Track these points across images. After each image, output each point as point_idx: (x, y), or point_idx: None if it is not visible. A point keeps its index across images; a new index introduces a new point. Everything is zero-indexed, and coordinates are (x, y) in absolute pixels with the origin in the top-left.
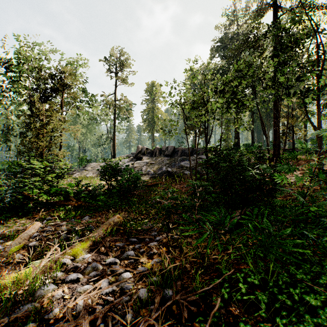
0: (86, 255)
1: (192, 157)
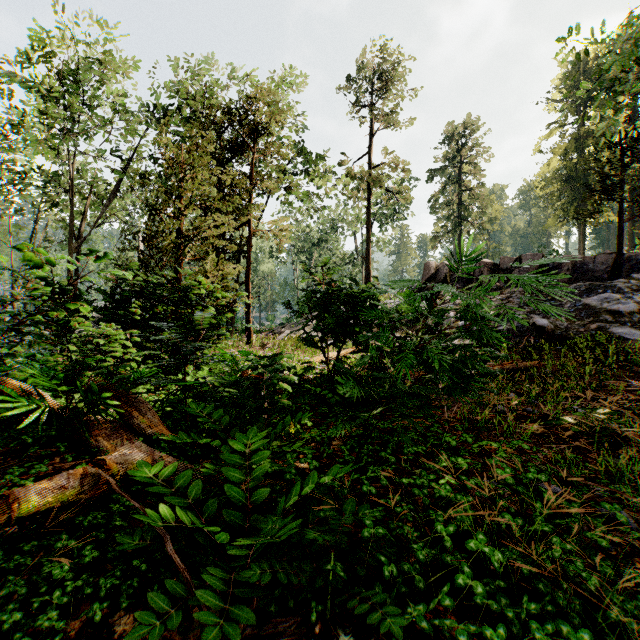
0: None
1: (627, 281)
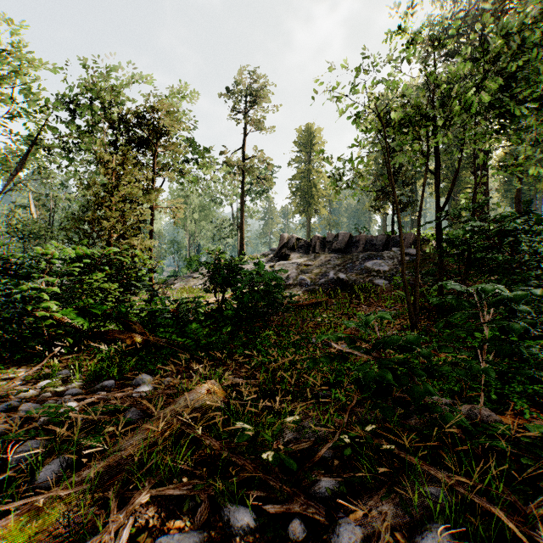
0: None
1: (389, 253)
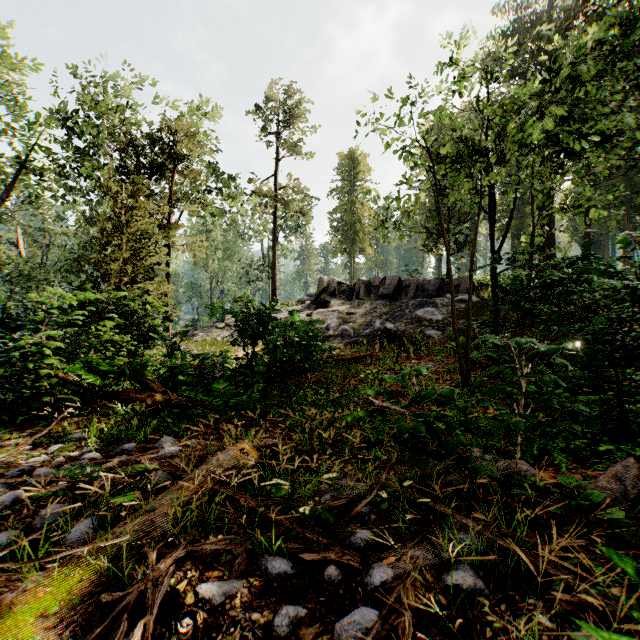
0: None
1: (443, 299)
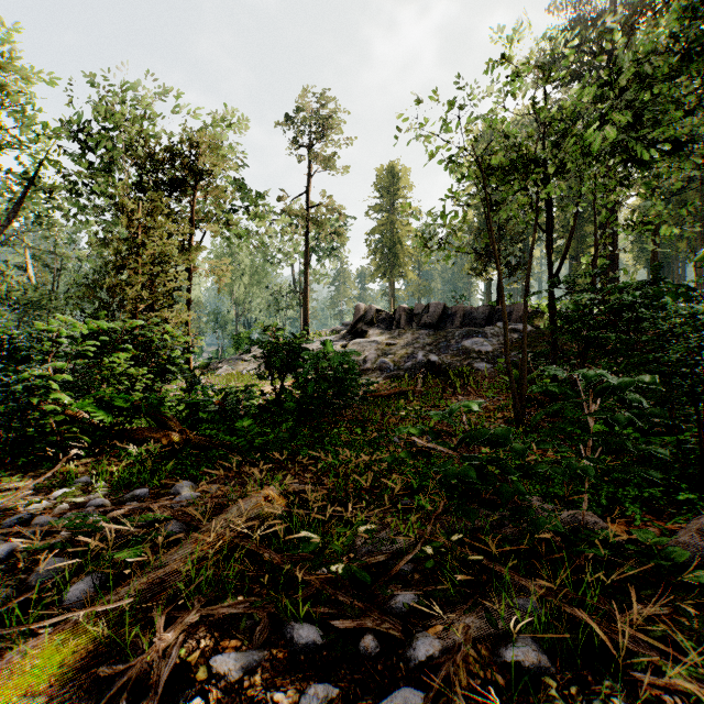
0: None
1: (493, 328)
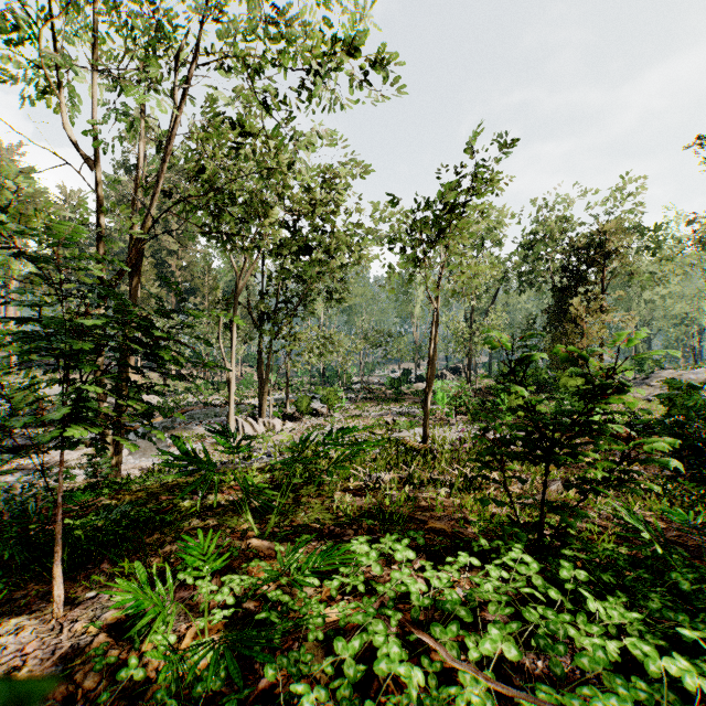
0: (636, 467)
1: None
